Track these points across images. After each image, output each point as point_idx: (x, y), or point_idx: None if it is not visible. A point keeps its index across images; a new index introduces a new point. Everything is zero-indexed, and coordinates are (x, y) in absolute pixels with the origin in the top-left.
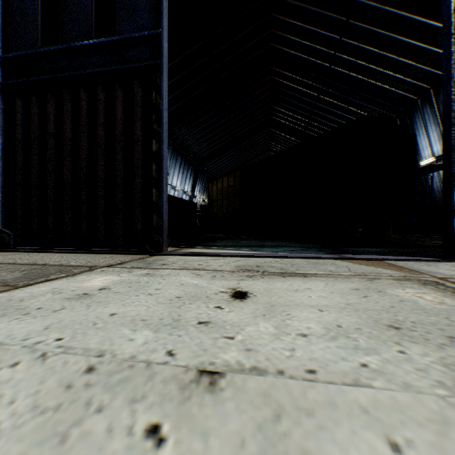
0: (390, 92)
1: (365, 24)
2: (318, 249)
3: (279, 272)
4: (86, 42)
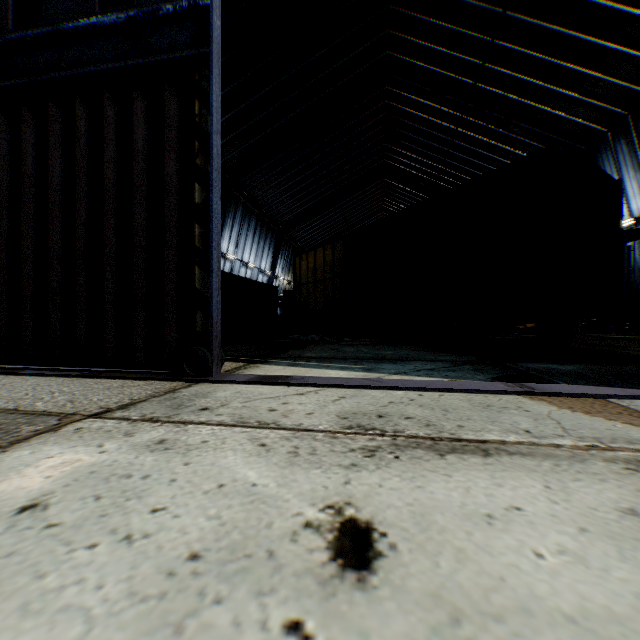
0: (566, 121)
1: (531, 17)
2: (472, 367)
3: (426, 437)
4: (84, 20)
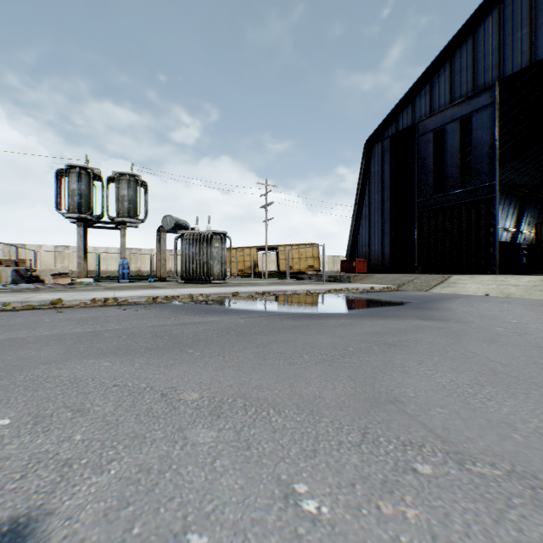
0: None
1: None
2: None
3: None
4: (456, 191)
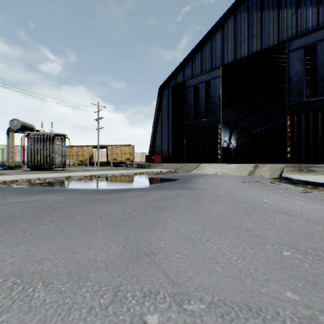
0: None
1: None
2: None
3: None
4: (203, 119)
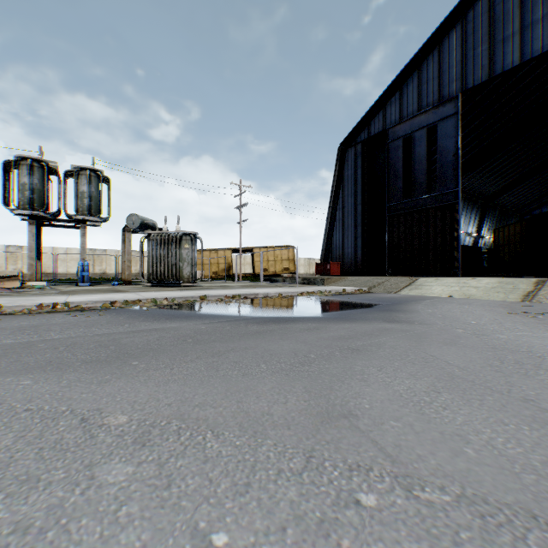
0: None
1: None
2: None
3: None
4: (423, 196)
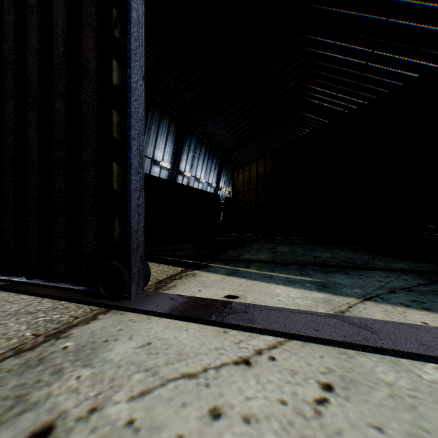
0: None
1: None
2: None
3: None
4: None
